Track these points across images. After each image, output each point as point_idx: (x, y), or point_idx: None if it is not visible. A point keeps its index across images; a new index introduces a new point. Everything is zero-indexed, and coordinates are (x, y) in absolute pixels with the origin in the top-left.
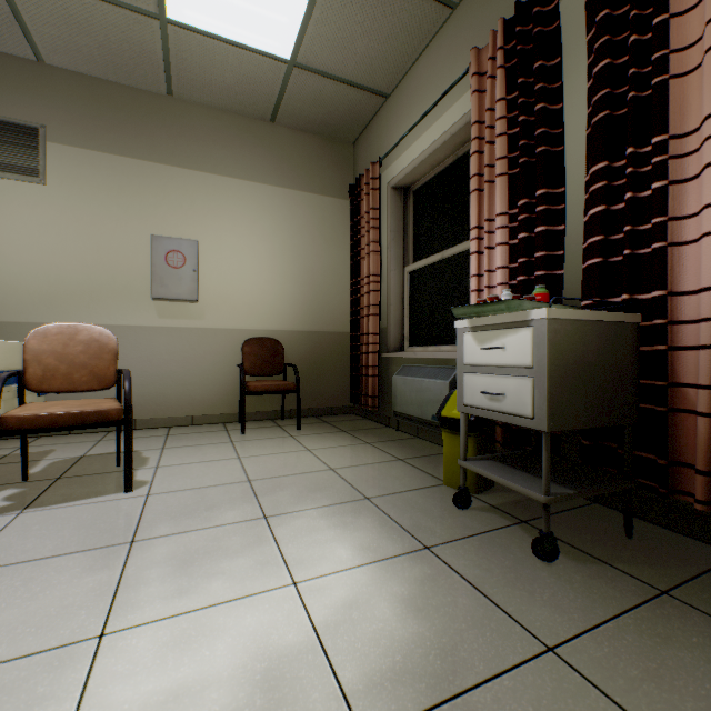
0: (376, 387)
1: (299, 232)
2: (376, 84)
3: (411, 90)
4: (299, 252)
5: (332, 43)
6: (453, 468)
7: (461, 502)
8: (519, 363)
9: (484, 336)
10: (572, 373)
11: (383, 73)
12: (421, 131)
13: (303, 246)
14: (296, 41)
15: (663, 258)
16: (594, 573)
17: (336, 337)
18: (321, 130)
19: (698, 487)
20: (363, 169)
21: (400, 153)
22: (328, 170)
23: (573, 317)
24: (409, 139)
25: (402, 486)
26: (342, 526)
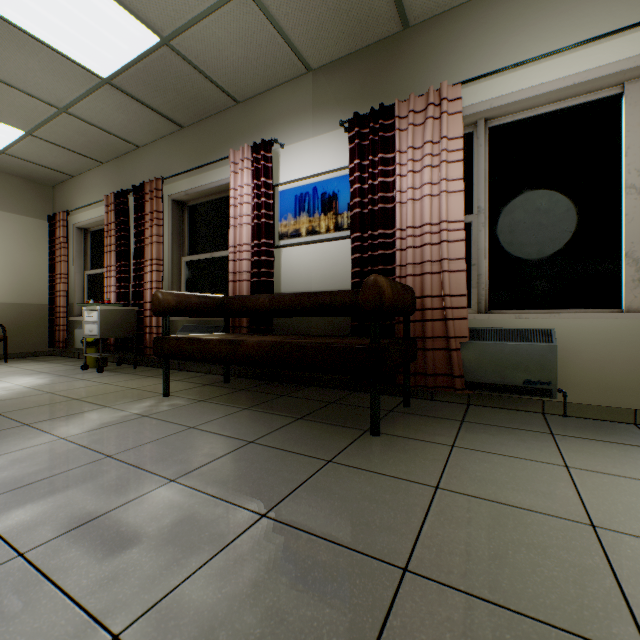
0: (66, 336)
1: (6, 239)
2: (65, 171)
3: (87, 183)
4: (6, 252)
5: (32, 154)
6: (88, 360)
7: (85, 368)
8: (96, 321)
9: (90, 312)
10: (111, 323)
11: (69, 169)
12: (91, 207)
13: (10, 248)
14: (5, 147)
15: (144, 293)
16: (113, 373)
17: (38, 307)
18: (26, 177)
19: (148, 351)
20: (60, 206)
21: (81, 212)
22: (32, 201)
23: (111, 308)
24: (86, 207)
25: (65, 369)
26: (30, 376)
